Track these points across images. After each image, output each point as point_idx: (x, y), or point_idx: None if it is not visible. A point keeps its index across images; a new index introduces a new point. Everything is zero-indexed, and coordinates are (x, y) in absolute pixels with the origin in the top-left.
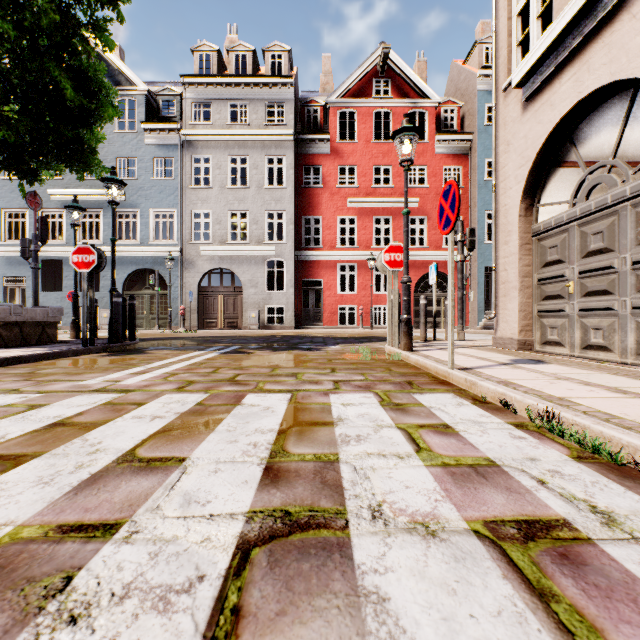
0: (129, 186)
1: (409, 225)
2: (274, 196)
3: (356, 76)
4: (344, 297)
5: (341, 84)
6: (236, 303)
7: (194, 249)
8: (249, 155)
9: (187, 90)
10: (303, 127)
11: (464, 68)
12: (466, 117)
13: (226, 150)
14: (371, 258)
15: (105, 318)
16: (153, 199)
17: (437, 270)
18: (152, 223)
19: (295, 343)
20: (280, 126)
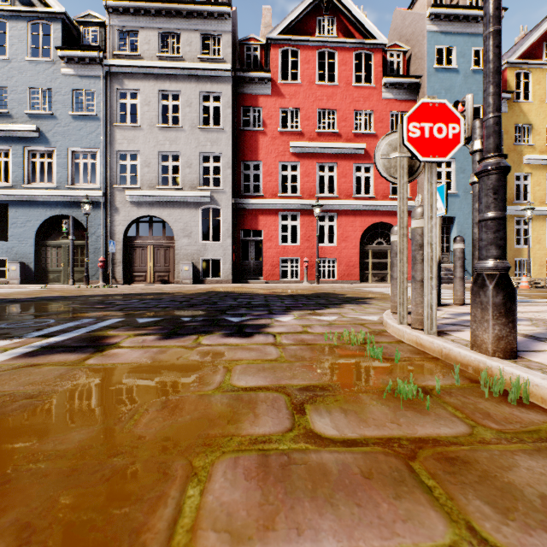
0: (43, 121)
1: (354, 173)
2: (210, 137)
3: (299, 12)
4: (286, 249)
5: (283, 19)
6: (167, 255)
7: (119, 194)
8: (182, 91)
9: (111, 16)
10: (242, 66)
11: (410, 12)
12: (412, 62)
13: (156, 84)
14: (317, 204)
15: (13, 271)
16: (71, 137)
17: (446, 194)
18: (70, 164)
19: (223, 308)
20: (216, 60)
